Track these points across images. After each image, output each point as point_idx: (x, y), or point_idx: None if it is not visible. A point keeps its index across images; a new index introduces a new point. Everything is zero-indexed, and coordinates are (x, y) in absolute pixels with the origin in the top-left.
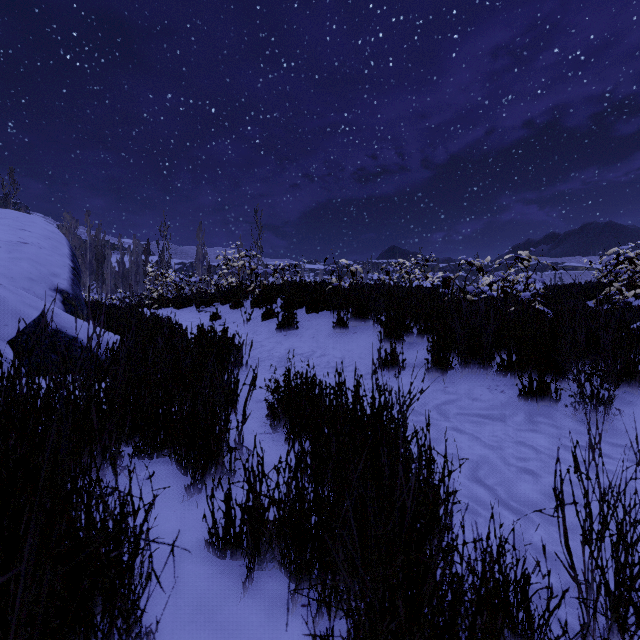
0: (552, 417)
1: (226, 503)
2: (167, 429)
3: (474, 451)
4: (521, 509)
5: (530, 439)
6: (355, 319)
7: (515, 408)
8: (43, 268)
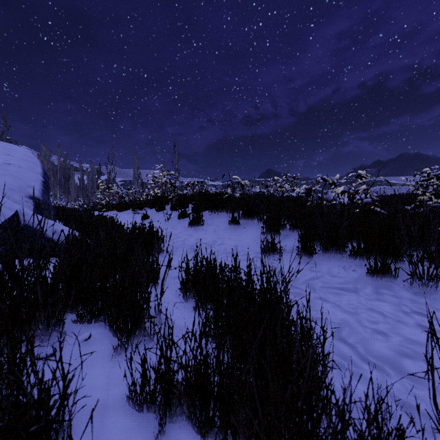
0: (393, 289)
1: (143, 366)
2: (102, 300)
3: (337, 316)
4: (378, 363)
5: (378, 306)
6: (244, 218)
7: (364, 283)
8: (21, 181)
